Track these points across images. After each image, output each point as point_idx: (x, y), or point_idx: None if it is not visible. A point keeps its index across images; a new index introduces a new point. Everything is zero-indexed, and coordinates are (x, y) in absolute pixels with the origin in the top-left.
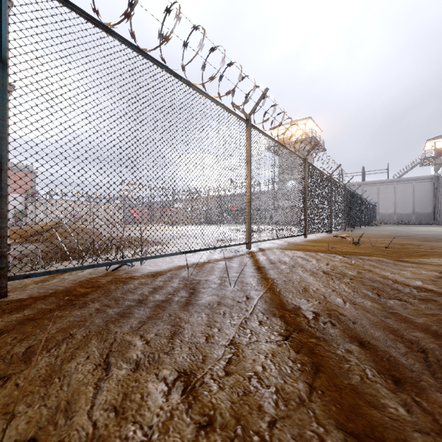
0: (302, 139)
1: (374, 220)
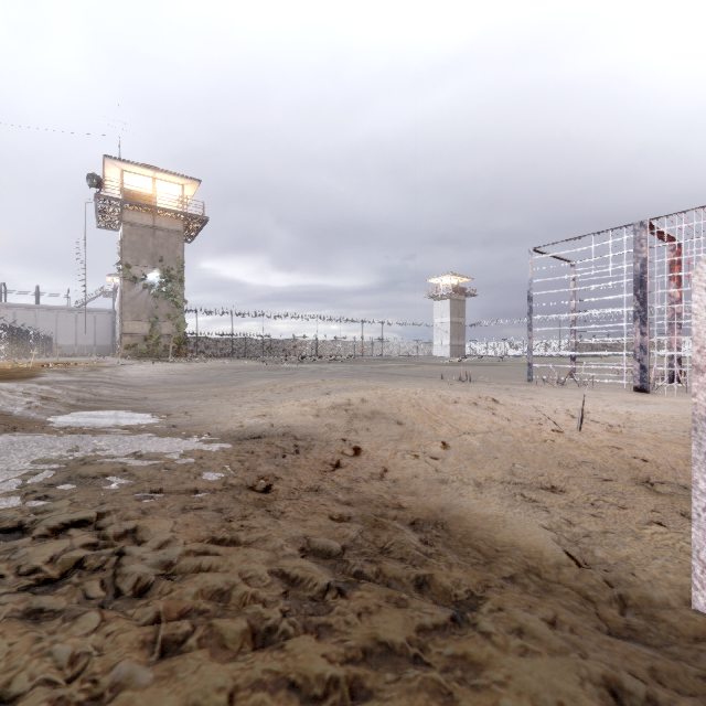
0: None
1: (50, 352)
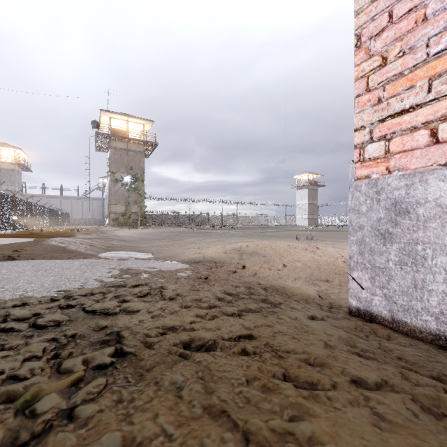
0: (14, 163)
1: (68, 223)
